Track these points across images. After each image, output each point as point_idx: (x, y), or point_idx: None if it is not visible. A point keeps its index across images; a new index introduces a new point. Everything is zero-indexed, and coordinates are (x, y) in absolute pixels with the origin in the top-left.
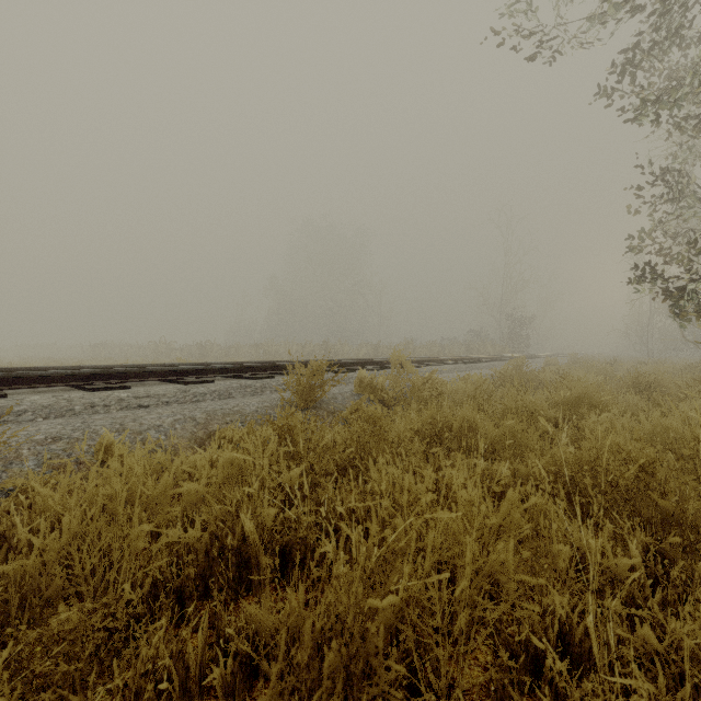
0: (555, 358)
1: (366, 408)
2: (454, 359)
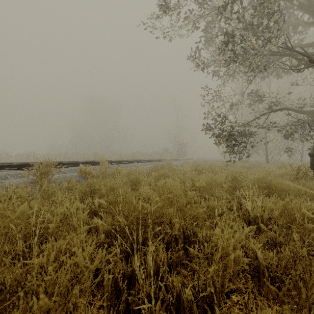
0: (189, 160)
1: (73, 181)
2: (145, 160)
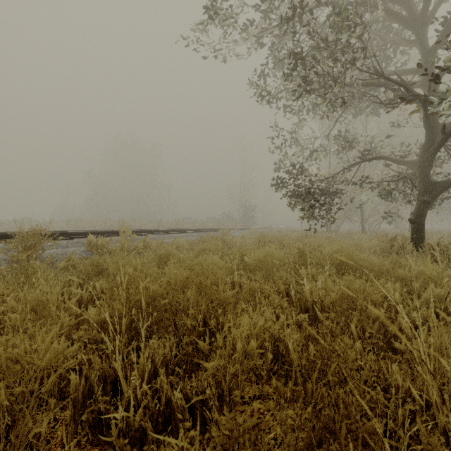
0: (257, 229)
1: (74, 258)
2: (193, 230)
